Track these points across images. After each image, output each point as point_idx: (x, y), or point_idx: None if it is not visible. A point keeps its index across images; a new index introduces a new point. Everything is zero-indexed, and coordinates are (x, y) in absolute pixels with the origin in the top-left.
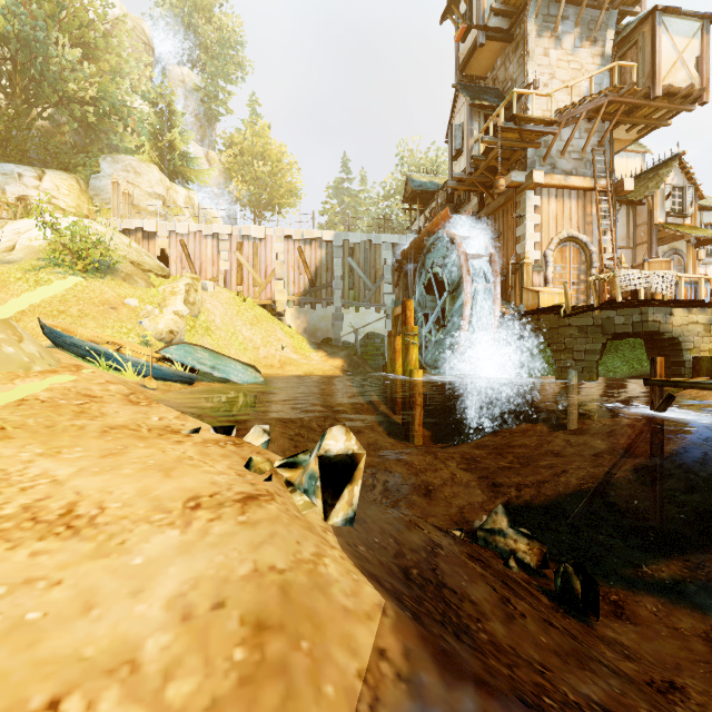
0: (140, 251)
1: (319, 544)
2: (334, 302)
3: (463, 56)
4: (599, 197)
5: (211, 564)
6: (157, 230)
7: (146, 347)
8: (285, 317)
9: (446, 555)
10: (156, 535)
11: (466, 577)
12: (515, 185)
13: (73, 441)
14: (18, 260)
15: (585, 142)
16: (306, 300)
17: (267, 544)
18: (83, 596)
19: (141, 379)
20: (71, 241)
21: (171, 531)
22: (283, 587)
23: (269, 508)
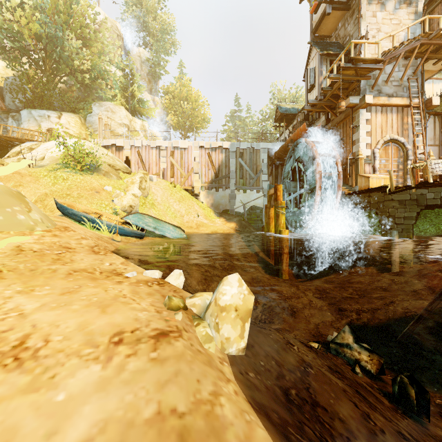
0: (114, 158)
1: (216, 381)
2: (230, 186)
3: (315, 22)
4: (413, 111)
5: (121, 404)
6: (124, 145)
7: (115, 215)
8: (199, 197)
9: (315, 374)
10: (81, 370)
11: (333, 395)
12: (352, 105)
13: (46, 281)
14: (46, 165)
15: (403, 74)
16: (212, 186)
17: (171, 383)
18: (4, 437)
19: (112, 235)
20: (74, 153)
21: (95, 366)
22: (181, 435)
23: (176, 346)
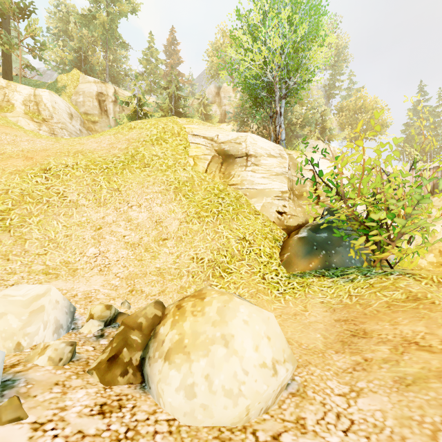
0: None
1: None
2: None
3: None
4: None
5: None
6: None
7: None
8: None
9: None
10: None
11: None
12: None
13: None
14: None
15: None
16: None
17: None
18: None
19: None
20: None
21: None
22: None
23: None
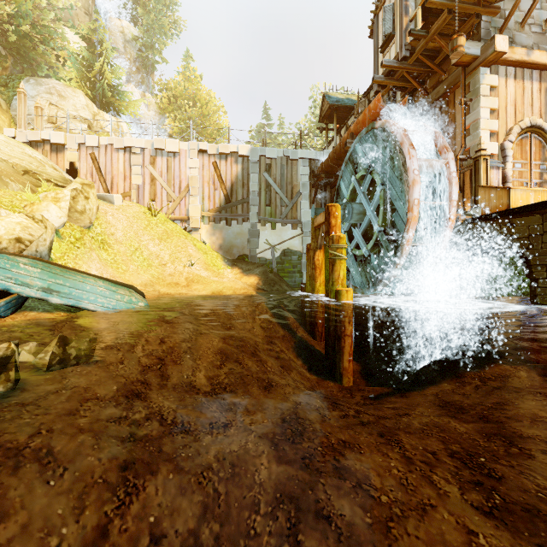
0: (45, 163)
1: None
2: (250, 218)
3: None
4: None
5: None
6: (65, 143)
7: None
8: (199, 233)
9: None
10: None
11: None
12: (466, 60)
13: None
14: None
15: None
16: (221, 216)
17: None
18: None
19: None
20: None
21: None
22: None
23: None
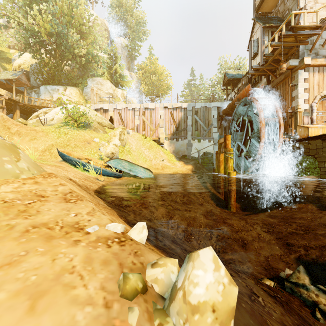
0: (102, 118)
1: None
2: (187, 137)
3: (258, 2)
4: None
5: None
6: (109, 108)
7: (101, 160)
8: (164, 145)
9: None
10: None
11: None
12: (291, 67)
13: None
14: (54, 124)
15: None
16: (174, 137)
17: None
18: None
19: (98, 176)
20: (72, 114)
21: None
22: None
23: None
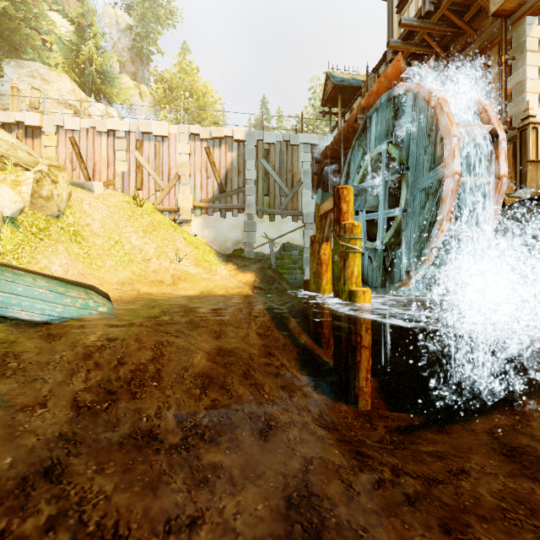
0: (17, 147)
1: None
2: (246, 208)
3: None
4: None
5: None
6: (42, 125)
7: None
8: (190, 226)
9: None
10: None
11: None
12: (509, 8)
13: None
14: None
15: None
16: (215, 207)
17: None
18: None
19: None
20: None
21: None
22: None
23: None
